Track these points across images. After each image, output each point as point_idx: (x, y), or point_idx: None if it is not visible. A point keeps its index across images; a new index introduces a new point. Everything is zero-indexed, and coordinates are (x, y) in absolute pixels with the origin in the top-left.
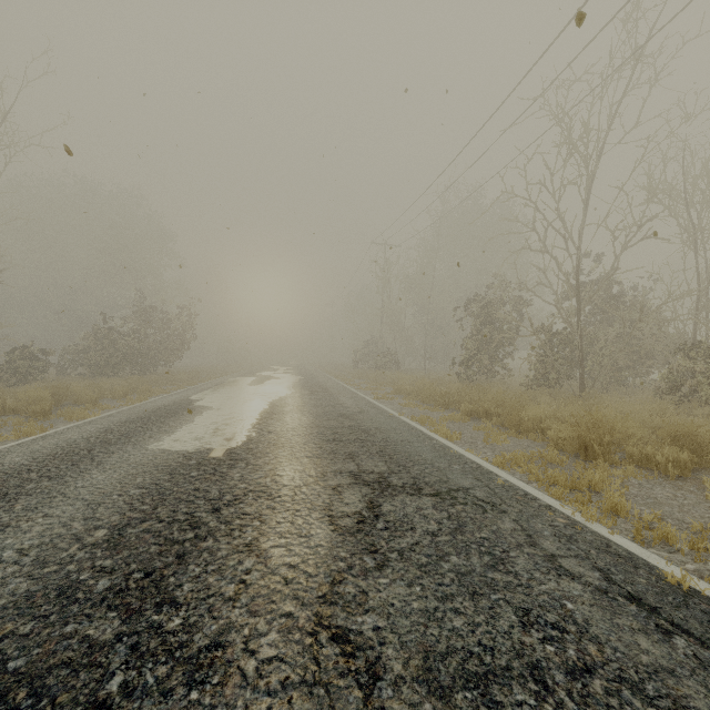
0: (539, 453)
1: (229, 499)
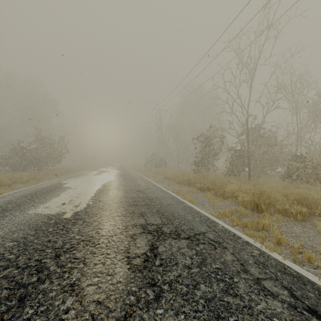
0: (235, 209)
1: (67, 247)
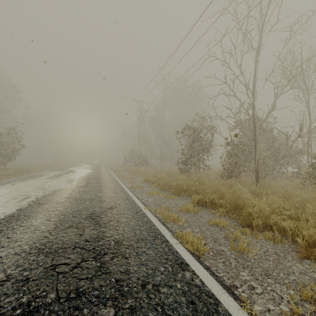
0: None
1: None
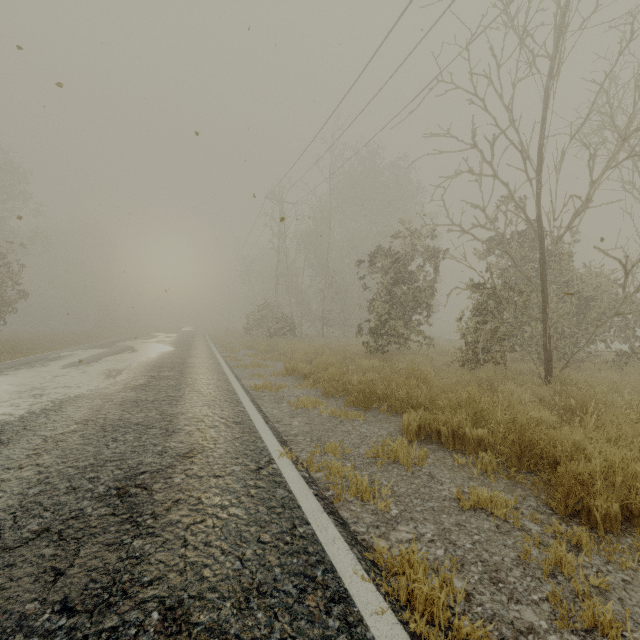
0: None
1: None
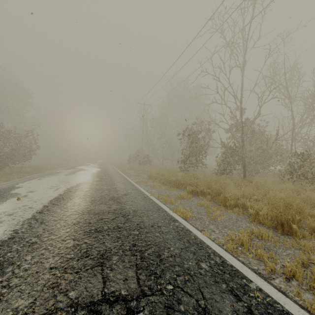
0: (252, 230)
1: None
